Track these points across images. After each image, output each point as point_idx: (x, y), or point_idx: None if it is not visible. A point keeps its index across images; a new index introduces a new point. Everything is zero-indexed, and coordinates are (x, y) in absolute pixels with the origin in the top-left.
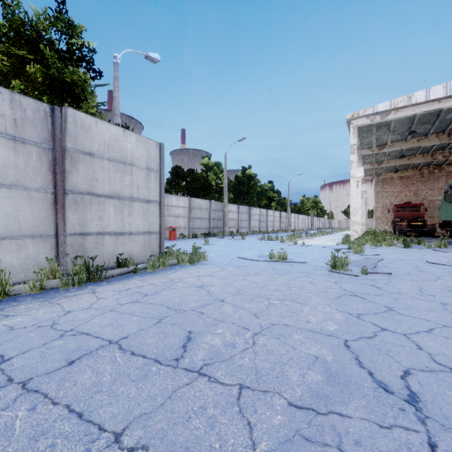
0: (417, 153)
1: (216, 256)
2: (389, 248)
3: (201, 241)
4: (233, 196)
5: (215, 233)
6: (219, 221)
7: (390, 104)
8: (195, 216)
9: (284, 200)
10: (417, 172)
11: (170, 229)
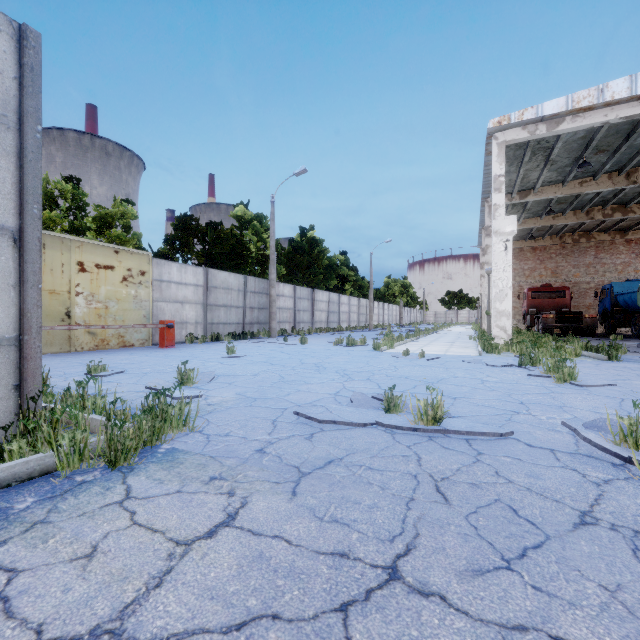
0: (568, 208)
1: (234, 403)
2: (587, 363)
3: (223, 350)
4: (286, 272)
5: (255, 332)
6: (261, 311)
7: (567, 103)
8: (217, 302)
9: (364, 281)
10: (556, 241)
11: (161, 326)
